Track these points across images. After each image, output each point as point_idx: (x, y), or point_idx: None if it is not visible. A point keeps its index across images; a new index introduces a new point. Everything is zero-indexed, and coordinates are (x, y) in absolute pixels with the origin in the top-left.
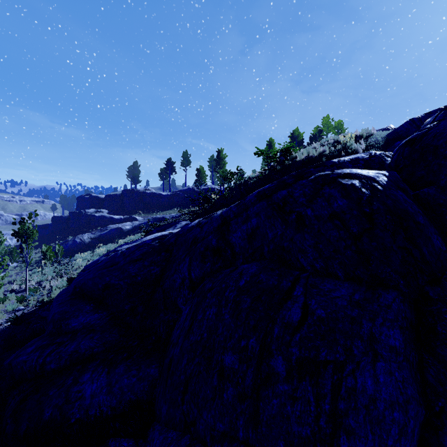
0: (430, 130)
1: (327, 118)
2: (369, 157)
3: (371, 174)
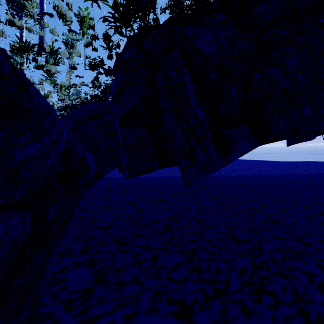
0: None
1: None
2: None
3: None
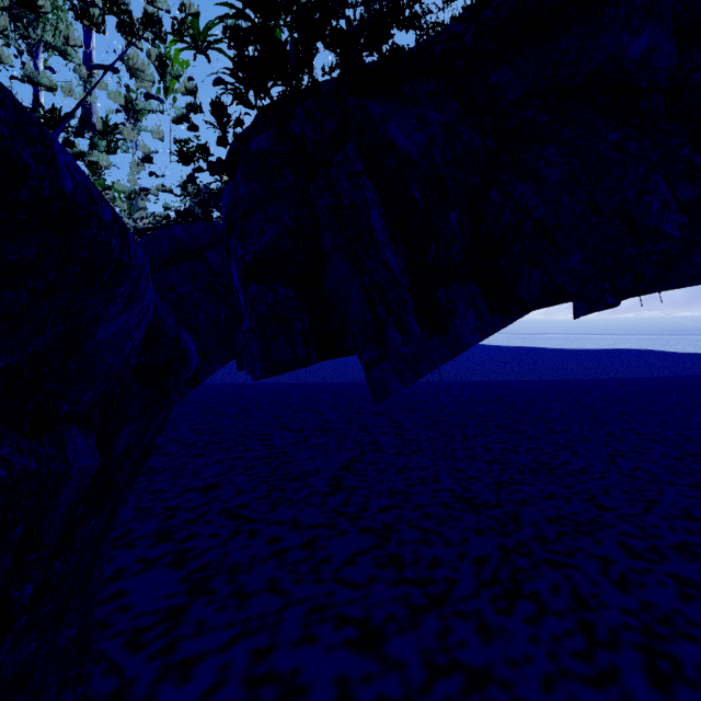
0: None
1: None
2: None
3: None
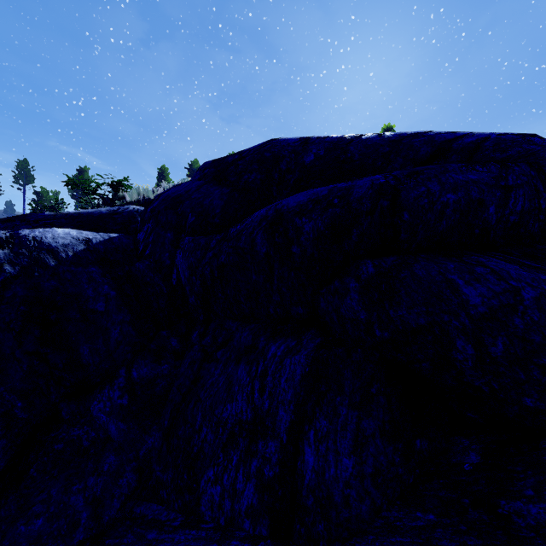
0: (167, 192)
1: None
2: (111, 214)
3: (59, 240)
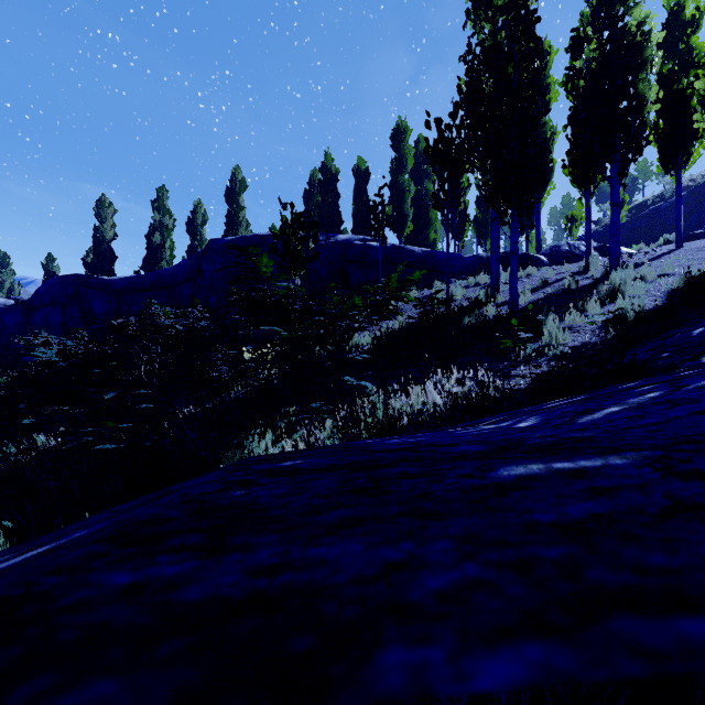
0: None
1: (644, 162)
2: None
3: None
